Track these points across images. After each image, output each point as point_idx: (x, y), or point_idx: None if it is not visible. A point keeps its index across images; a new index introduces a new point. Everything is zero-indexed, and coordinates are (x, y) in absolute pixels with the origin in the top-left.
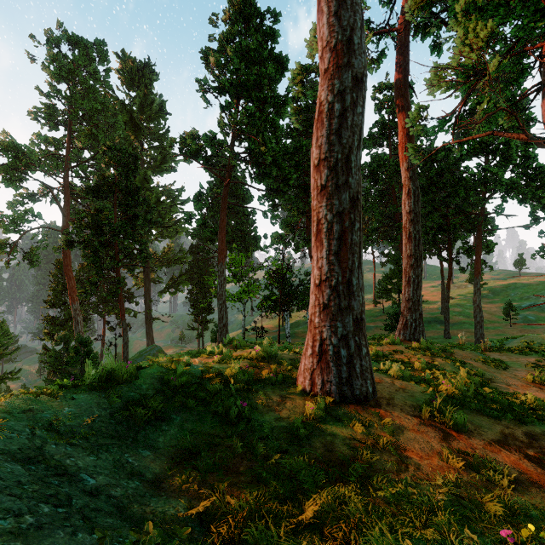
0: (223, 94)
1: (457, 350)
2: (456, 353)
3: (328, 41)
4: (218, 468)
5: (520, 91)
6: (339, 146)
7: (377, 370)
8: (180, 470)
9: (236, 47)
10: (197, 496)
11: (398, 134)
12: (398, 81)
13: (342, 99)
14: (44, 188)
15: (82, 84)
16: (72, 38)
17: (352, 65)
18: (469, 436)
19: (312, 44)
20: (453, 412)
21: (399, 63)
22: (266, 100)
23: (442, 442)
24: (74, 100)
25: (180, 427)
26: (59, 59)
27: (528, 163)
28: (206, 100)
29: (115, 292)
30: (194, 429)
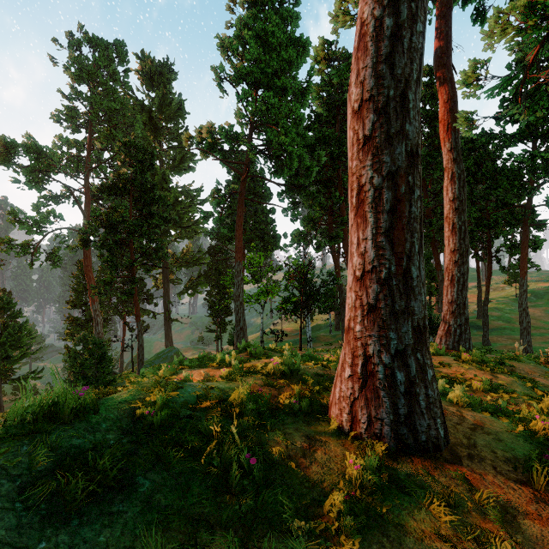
0: (240, 82)
1: (517, 363)
2: (517, 367)
3: None
4: None
5: None
6: (391, 79)
7: None
8: None
9: (254, 31)
10: None
11: (429, 122)
12: (438, 49)
13: (396, 10)
14: (66, 190)
15: (102, 85)
16: (93, 40)
17: None
18: None
19: (337, 17)
20: None
21: (440, 28)
22: (285, 86)
23: None
24: (94, 101)
25: (146, 501)
26: (80, 61)
27: None
28: (222, 89)
29: (129, 292)
30: (169, 506)
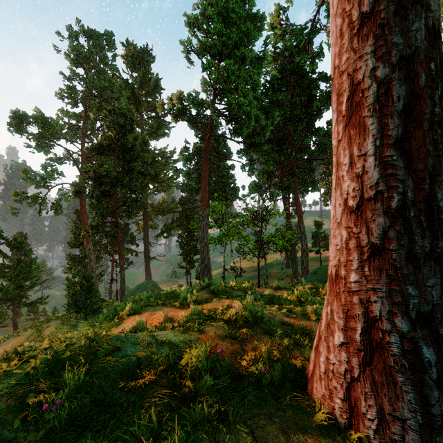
0: (205, 54)
1: None
2: None
3: None
4: None
5: None
6: None
7: None
8: None
9: (216, 10)
10: None
11: None
12: None
13: None
14: (67, 153)
15: (95, 68)
16: (87, 31)
17: None
18: None
19: None
20: None
21: None
22: (244, 55)
23: None
24: (88, 81)
25: None
26: (77, 48)
27: None
28: (189, 61)
29: (113, 235)
30: None
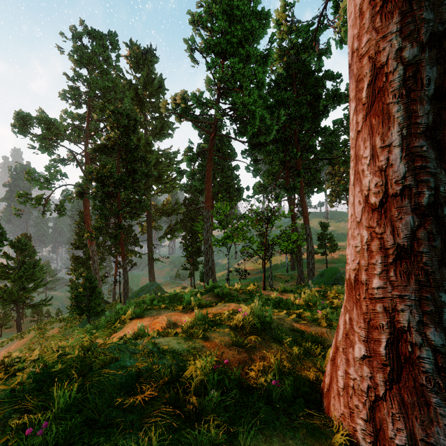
0: (209, 52)
1: None
2: None
3: None
4: None
5: None
6: None
7: None
8: None
9: (221, 8)
10: None
11: None
12: None
13: None
14: (71, 154)
15: (98, 69)
16: (91, 32)
17: None
18: None
19: None
20: None
21: None
22: (249, 54)
23: None
24: (92, 81)
25: None
26: (81, 49)
27: None
28: (193, 60)
29: (116, 236)
30: None
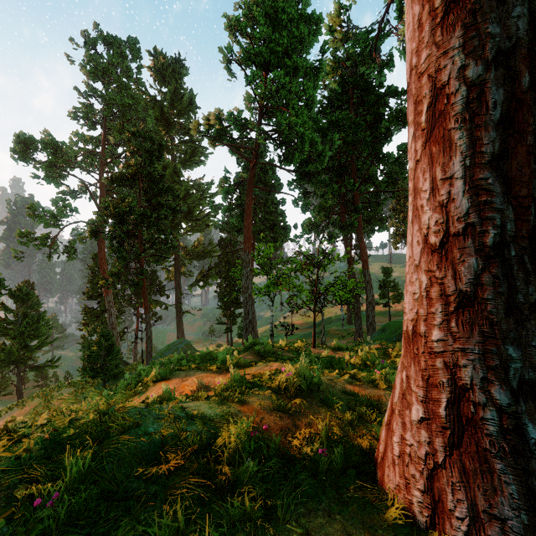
0: (249, 64)
1: None
2: None
3: None
4: None
5: None
6: None
7: None
8: None
9: (263, 11)
10: None
11: None
12: None
13: None
14: (83, 185)
15: (116, 82)
16: (107, 38)
17: None
18: None
19: None
20: None
21: None
22: (296, 65)
23: None
24: (108, 97)
25: None
26: (95, 59)
27: None
28: (230, 72)
29: (137, 284)
30: None
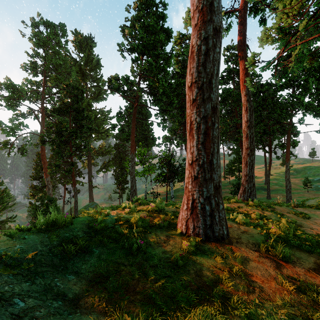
0: (133, 52)
1: (277, 206)
2: (277, 208)
3: (197, 5)
4: (121, 289)
5: (314, 48)
6: (204, 74)
7: (228, 219)
8: (94, 290)
9: (141, 24)
10: (104, 311)
11: (238, 76)
12: (239, 41)
13: (206, 42)
14: (30, 110)
15: (51, 49)
16: (46, 22)
17: (213, 21)
18: (294, 265)
19: (186, 20)
20: (282, 249)
21: (240, 30)
22: (159, 55)
23: (276, 270)
24: (47, 59)
25: (98, 257)
26: (38, 34)
27: (319, 92)
28: (123, 56)
29: (70, 171)
30: (107, 259)
